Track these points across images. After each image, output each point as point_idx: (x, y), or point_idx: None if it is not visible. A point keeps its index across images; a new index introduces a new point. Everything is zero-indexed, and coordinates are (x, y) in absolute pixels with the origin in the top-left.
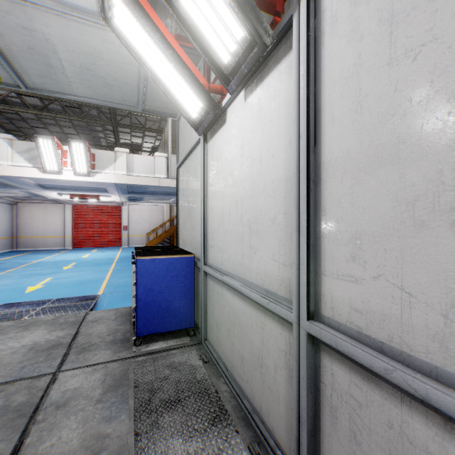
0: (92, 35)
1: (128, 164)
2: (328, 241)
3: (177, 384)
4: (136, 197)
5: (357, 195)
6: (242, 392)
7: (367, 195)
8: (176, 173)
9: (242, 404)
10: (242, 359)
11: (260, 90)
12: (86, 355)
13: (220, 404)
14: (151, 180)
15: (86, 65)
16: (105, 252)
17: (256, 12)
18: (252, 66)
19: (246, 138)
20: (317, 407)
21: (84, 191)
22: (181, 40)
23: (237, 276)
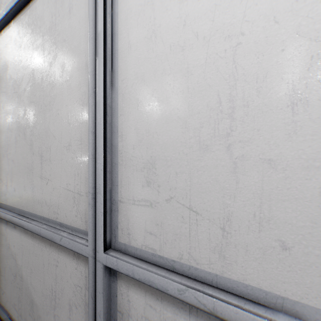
0: None
1: None
2: None
3: None
4: None
5: None
6: None
7: None
8: None
9: None
10: None
11: None
12: None
13: None
14: None
15: None
16: None
17: None
18: None
19: None
20: None
21: None
22: None
23: None
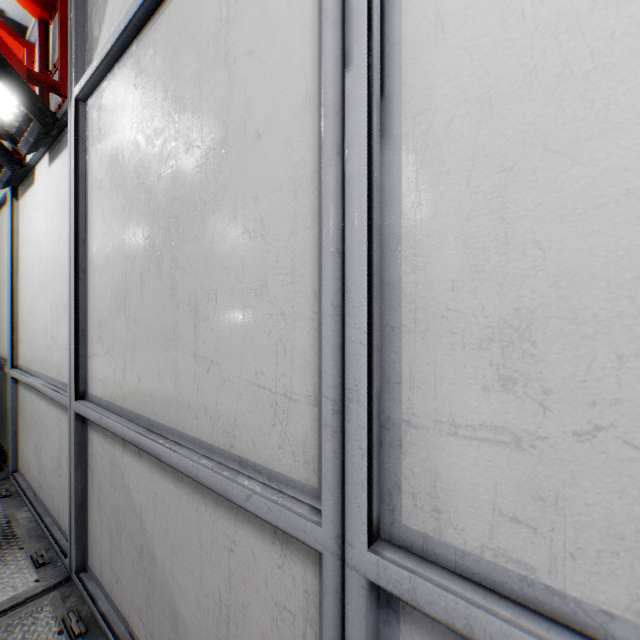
0: None
1: None
2: (91, 326)
3: None
4: None
5: (101, 287)
6: (47, 511)
7: (104, 287)
8: None
9: (42, 521)
10: (47, 471)
11: (59, 163)
12: None
13: (9, 532)
14: None
15: None
16: None
17: (27, 89)
18: (37, 138)
19: (50, 211)
20: (86, 479)
21: None
22: None
23: (43, 375)
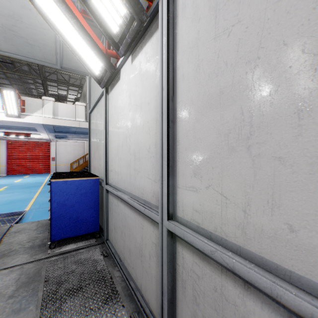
0: (11, 1)
1: (53, 110)
2: (181, 163)
3: (81, 276)
4: (62, 135)
5: (197, 130)
6: (129, 276)
7: (202, 130)
8: (89, 117)
9: (129, 284)
10: (130, 252)
11: (141, 56)
12: (5, 259)
13: (112, 287)
14: (73, 122)
15: (8, 25)
16: (36, 178)
17: None
18: (133, 36)
19: (132, 91)
20: (174, 281)
21: (16, 129)
22: (87, 15)
23: (126, 192)
